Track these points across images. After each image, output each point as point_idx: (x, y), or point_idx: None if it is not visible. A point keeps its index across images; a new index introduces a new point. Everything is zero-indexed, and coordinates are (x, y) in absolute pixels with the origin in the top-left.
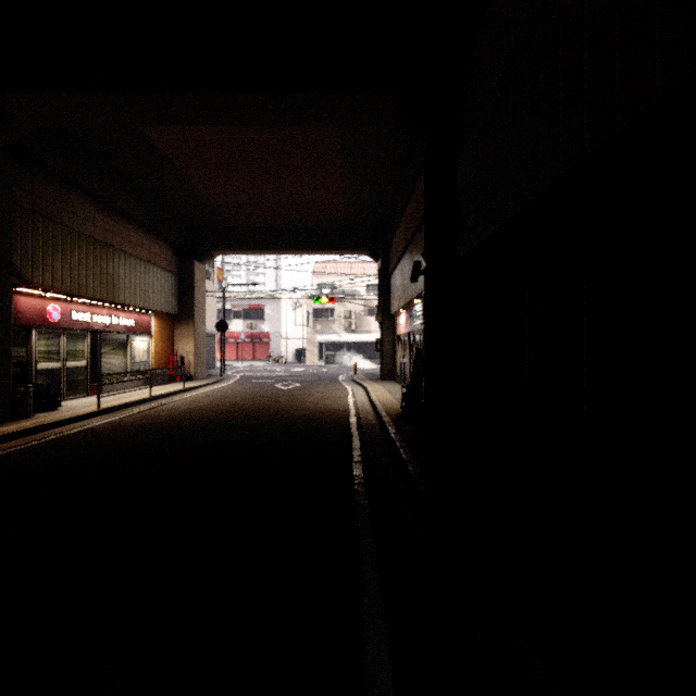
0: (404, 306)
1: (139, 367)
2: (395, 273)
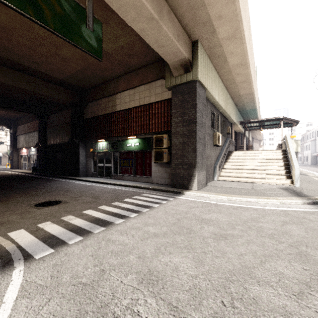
0: (26, 147)
1: None
2: (20, 136)
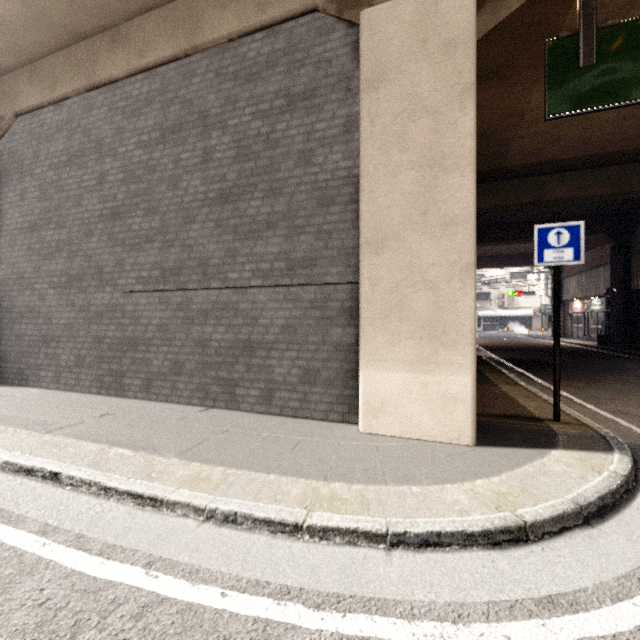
0: (580, 298)
1: None
2: (568, 279)
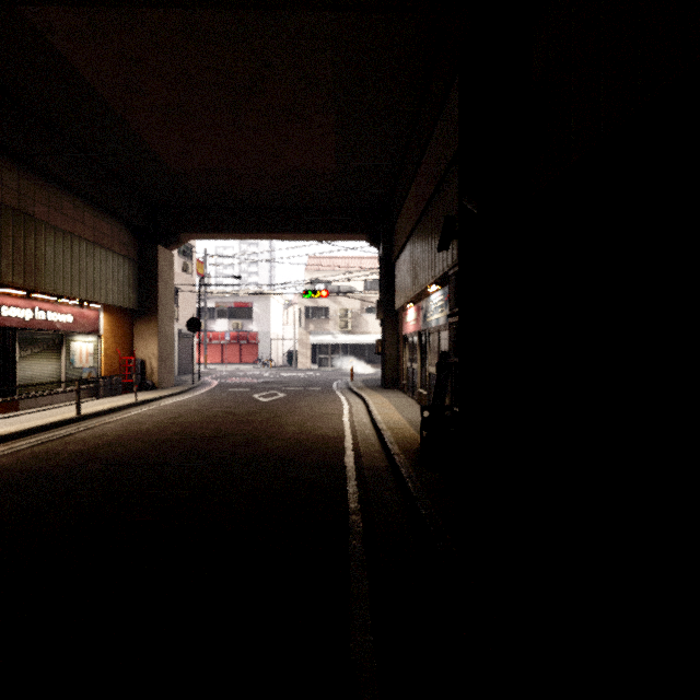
0: (413, 297)
1: (81, 374)
2: (400, 259)
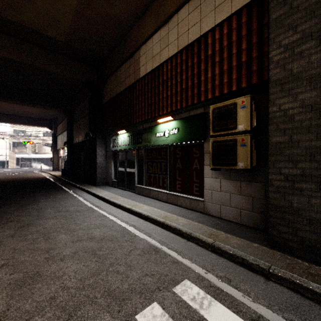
0: (62, 148)
1: None
2: (59, 137)
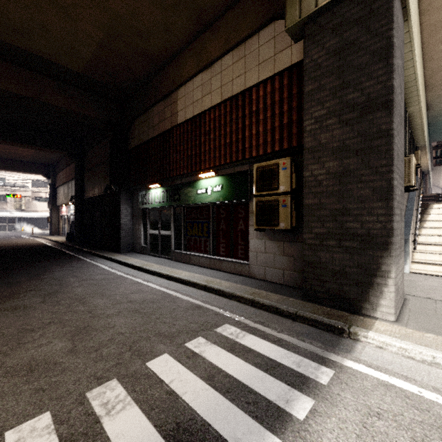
0: (65, 204)
1: None
2: (60, 188)
